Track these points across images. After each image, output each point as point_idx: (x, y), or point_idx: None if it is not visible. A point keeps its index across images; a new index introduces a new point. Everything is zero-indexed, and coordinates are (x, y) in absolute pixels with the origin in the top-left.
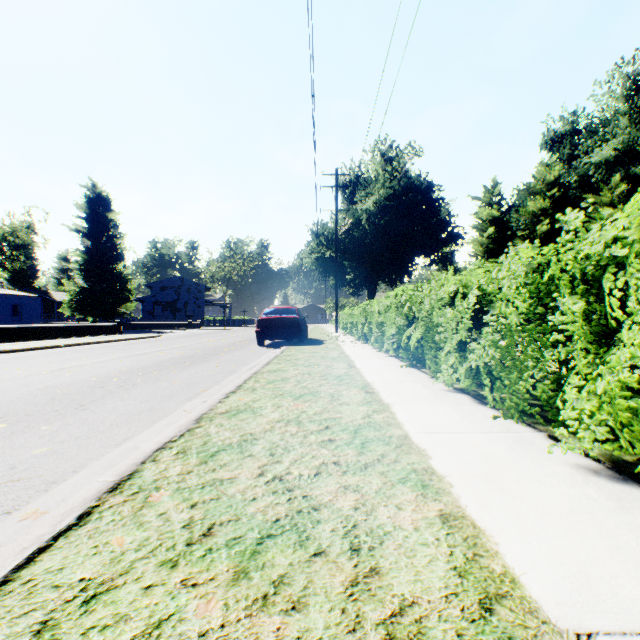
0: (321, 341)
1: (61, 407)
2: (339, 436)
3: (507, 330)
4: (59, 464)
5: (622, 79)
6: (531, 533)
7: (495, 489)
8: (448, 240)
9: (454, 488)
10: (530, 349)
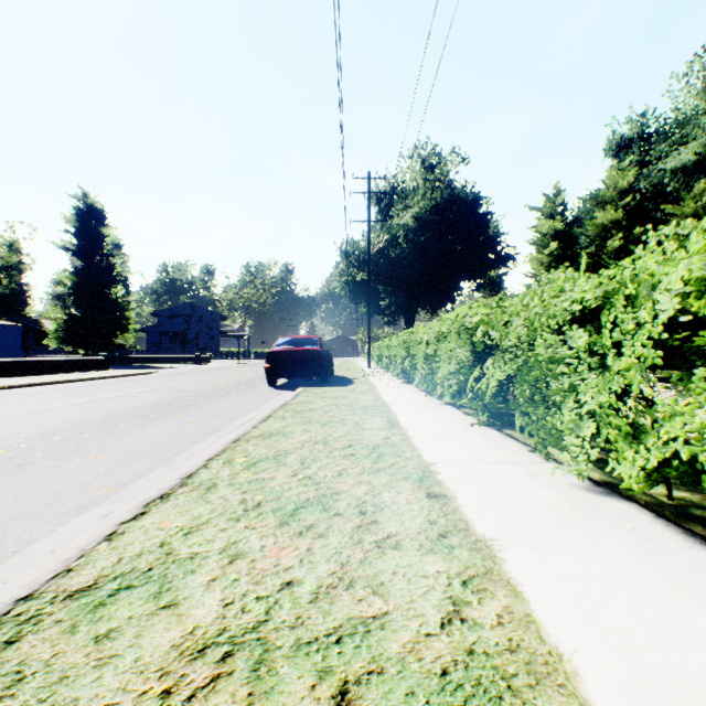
0: (350, 380)
1: None
2: None
3: None
4: None
5: (703, 71)
6: None
7: None
8: (497, 261)
9: None
10: None
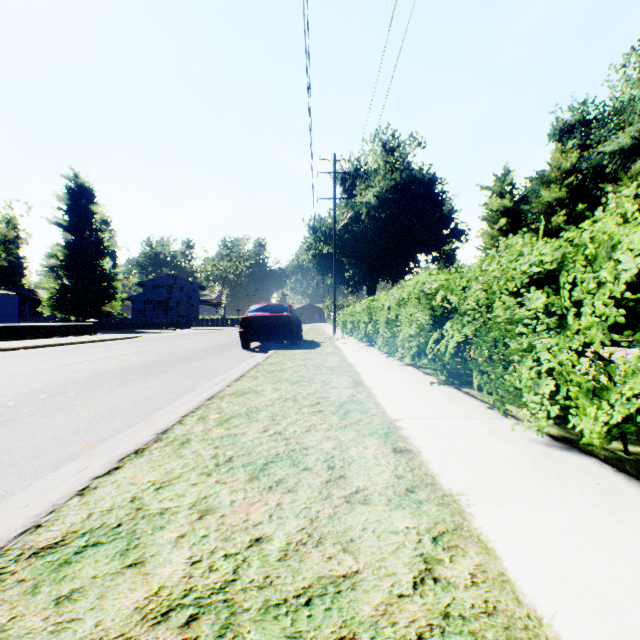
0: (317, 343)
1: None
2: None
3: None
4: None
5: (639, 63)
6: None
7: None
8: (451, 236)
9: None
10: None
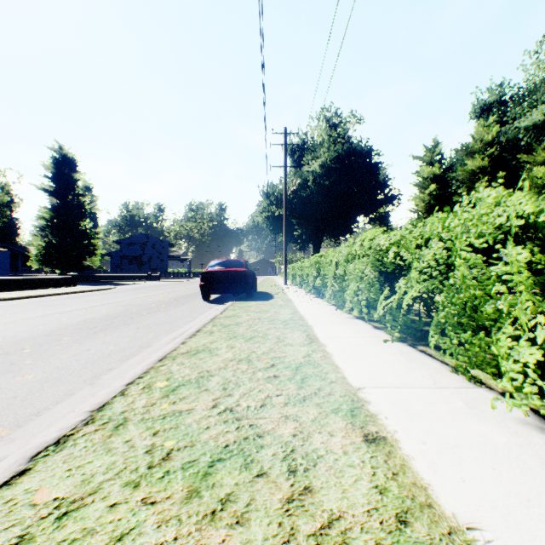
0: (270, 295)
1: None
2: None
3: None
4: None
5: None
6: None
7: None
8: (385, 201)
9: None
10: None
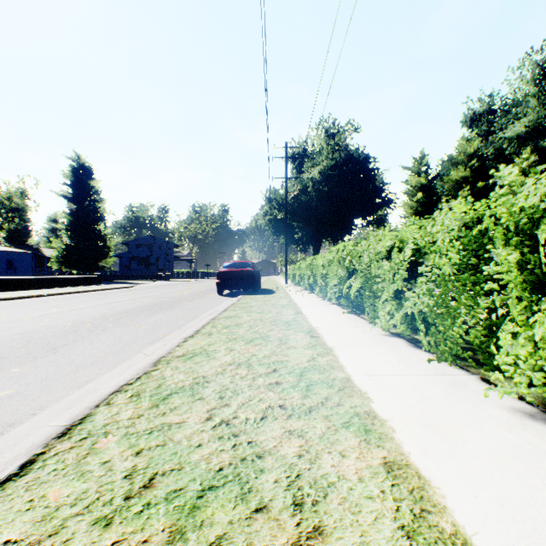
0: (273, 291)
1: (34, 350)
2: (285, 379)
3: (441, 280)
4: (20, 406)
5: (532, 66)
6: (477, 484)
7: (436, 434)
8: (382, 204)
9: (396, 433)
10: (463, 297)
